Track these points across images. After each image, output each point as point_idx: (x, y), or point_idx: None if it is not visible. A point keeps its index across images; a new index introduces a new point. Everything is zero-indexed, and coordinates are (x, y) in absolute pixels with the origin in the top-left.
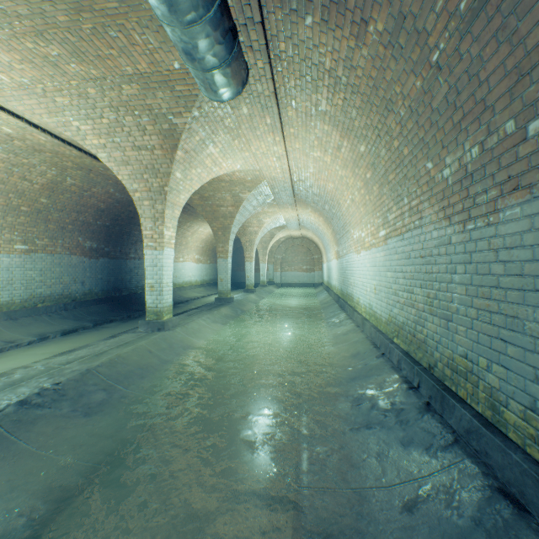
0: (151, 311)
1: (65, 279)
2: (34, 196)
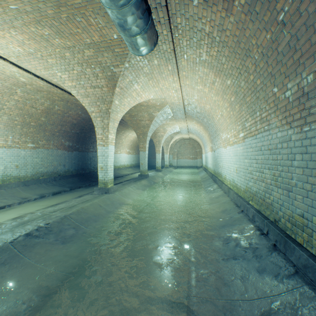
0: (101, 182)
1: (54, 163)
2: (38, 117)
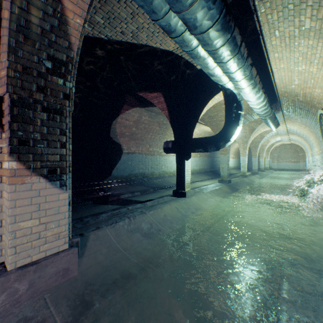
0: (242, 172)
1: (204, 164)
2: None
